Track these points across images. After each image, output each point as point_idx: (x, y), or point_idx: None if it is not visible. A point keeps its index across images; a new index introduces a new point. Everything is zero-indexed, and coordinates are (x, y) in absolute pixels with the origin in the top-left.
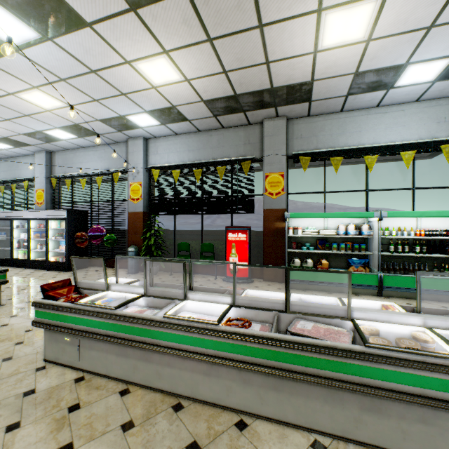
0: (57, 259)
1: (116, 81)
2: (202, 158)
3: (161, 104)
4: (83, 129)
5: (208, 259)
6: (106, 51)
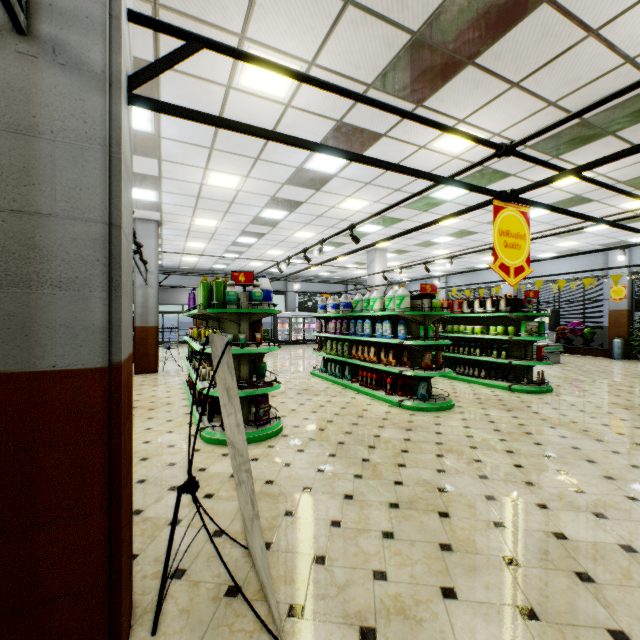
0: None
1: None
2: None
3: None
4: (572, 250)
5: None
6: None
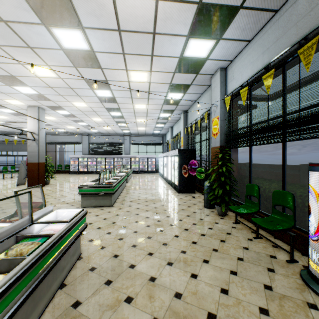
0: (177, 183)
1: (135, 25)
2: (280, 51)
3: (187, 15)
4: (178, 86)
5: (283, 218)
6: (97, 2)
